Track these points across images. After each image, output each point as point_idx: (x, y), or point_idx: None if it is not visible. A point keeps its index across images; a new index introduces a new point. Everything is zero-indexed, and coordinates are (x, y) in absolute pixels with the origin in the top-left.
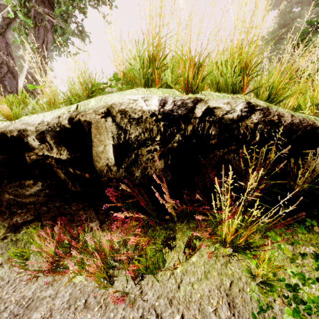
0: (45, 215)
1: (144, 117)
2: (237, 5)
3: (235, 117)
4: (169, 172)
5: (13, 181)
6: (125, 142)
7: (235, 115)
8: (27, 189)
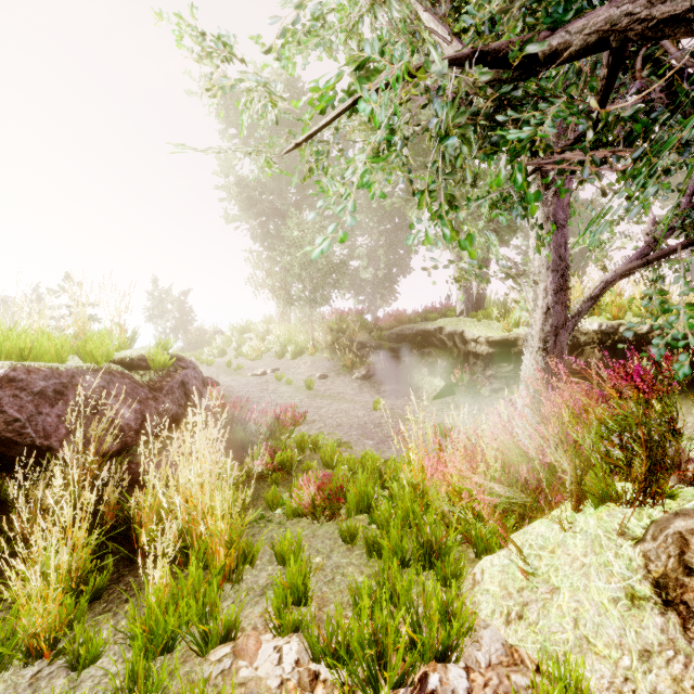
0: (512, 385)
1: (589, 332)
2: (640, 285)
3: (643, 332)
4: (606, 360)
5: (494, 364)
6: (576, 343)
7: (643, 331)
8: (503, 368)
